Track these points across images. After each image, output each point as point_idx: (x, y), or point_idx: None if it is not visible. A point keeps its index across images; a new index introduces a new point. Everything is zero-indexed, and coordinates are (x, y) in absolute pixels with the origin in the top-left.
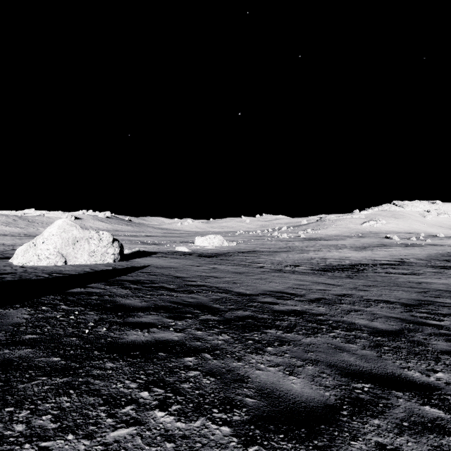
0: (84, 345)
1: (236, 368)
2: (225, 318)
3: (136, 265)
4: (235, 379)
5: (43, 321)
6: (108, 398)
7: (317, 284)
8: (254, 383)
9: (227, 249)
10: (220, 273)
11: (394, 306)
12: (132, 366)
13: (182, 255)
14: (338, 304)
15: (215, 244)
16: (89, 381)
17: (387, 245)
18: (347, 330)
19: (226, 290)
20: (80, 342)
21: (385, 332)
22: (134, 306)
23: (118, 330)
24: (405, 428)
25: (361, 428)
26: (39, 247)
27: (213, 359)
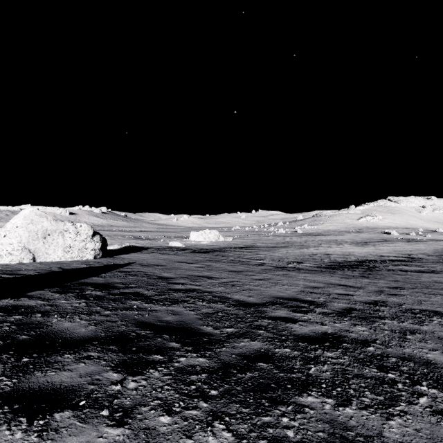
0: None
1: None
2: (220, 363)
3: (118, 262)
4: None
5: None
6: None
7: (333, 286)
8: None
9: (223, 244)
10: (215, 271)
11: None
12: None
13: (174, 250)
14: (379, 320)
15: (210, 240)
16: None
17: (389, 240)
18: (439, 385)
19: (222, 297)
20: None
21: None
22: (70, 336)
23: None
24: None
25: None
26: (0, 241)
27: None
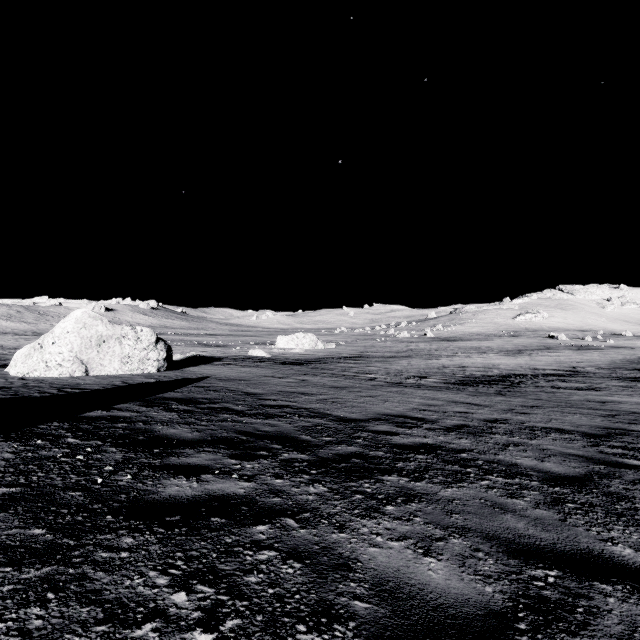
0: (90, 505)
1: (337, 544)
2: (319, 458)
3: (190, 376)
4: (336, 564)
5: (33, 464)
6: (115, 608)
7: (454, 404)
8: (367, 572)
9: (322, 353)
10: (312, 387)
11: (572, 437)
12: (165, 544)
13: (257, 362)
14: (488, 435)
15: (305, 347)
16: (85, 574)
17: (552, 348)
18: (507, 476)
19: (321, 413)
20: (86, 499)
21: (565, 479)
22: (181, 438)
23: (150, 479)
24: None
25: None
26: (48, 350)
27: (300, 528)
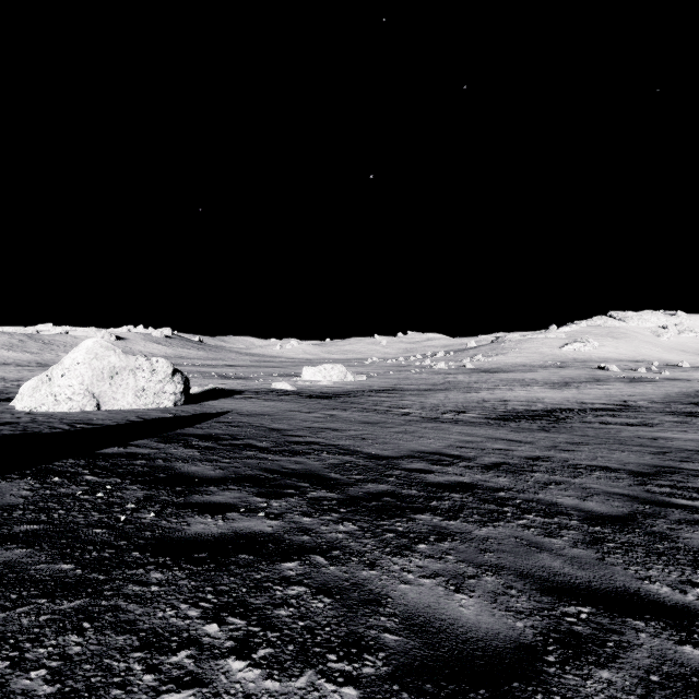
0: (116, 542)
1: (367, 581)
2: (348, 496)
3: (209, 410)
4: (366, 600)
5: (52, 501)
6: (149, 636)
7: (494, 440)
8: (398, 607)
9: (352, 385)
10: (341, 423)
11: (618, 475)
12: (194, 579)
13: (281, 395)
14: (529, 473)
15: (333, 379)
16: (118, 606)
17: (602, 380)
18: (546, 516)
19: (351, 450)
20: (110, 536)
21: (607, 519)
22: (204, 476)
23: (174, 517)
24: (655, 685)
25: (580, 687)
26: (57, 383)
27: (330, 565)
